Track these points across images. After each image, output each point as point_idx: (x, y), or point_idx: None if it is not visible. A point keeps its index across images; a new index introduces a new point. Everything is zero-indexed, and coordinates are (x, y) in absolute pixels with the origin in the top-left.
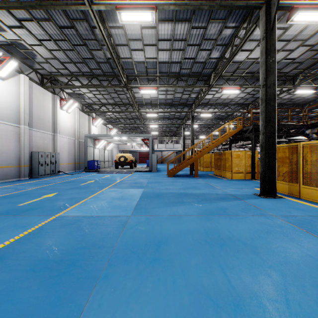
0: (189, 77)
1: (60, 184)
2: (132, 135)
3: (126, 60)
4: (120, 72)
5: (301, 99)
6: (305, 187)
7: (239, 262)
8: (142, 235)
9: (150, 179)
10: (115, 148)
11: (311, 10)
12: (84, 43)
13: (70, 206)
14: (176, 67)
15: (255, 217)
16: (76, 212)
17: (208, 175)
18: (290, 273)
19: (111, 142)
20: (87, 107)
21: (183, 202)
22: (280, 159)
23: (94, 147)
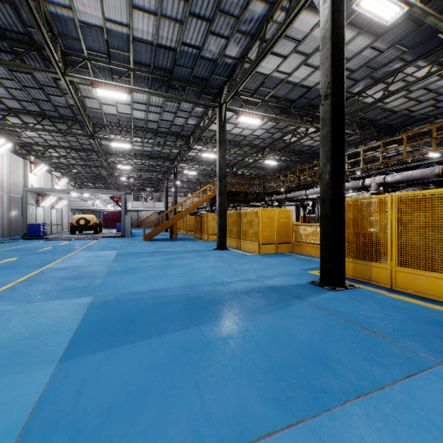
0: (168, 135)
1: (7, 252)
2: (98, 192)
3: (95, 110)
4: (87, 123)
5: (278, 166)
6: (242, 241)
7: (174, 269)
8: (123, 268)
9: (124, 244)
10: (64, 205)
11: (248, 117)
12: (40, 88)
13: (51, 263)
14: (154, 125)
15: (198, 258)
16: (61, 265)
17: (189, 238)
18: (193, 269)
19: (63, 199)
20: (23, 148)
21: (154, 256)
22: (233, 222)
23: (36, 206)
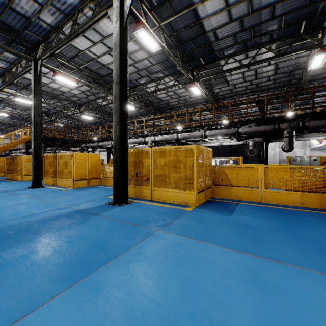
0: None
1: None
2: None
3: None
4: None
5: (93, 120)
6: (59, 179)
7: None
8: None
9: None
10: None
11: (65, 78)
12: None
13: None
14: None
15: (7, 197)
16: None
17: None
18: None
19: None
20: None
21: None
22: (50, 163)
23: None
